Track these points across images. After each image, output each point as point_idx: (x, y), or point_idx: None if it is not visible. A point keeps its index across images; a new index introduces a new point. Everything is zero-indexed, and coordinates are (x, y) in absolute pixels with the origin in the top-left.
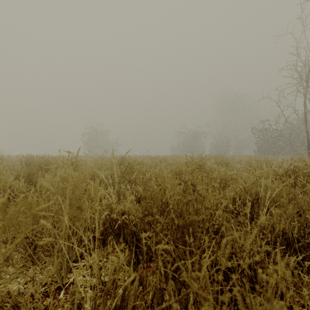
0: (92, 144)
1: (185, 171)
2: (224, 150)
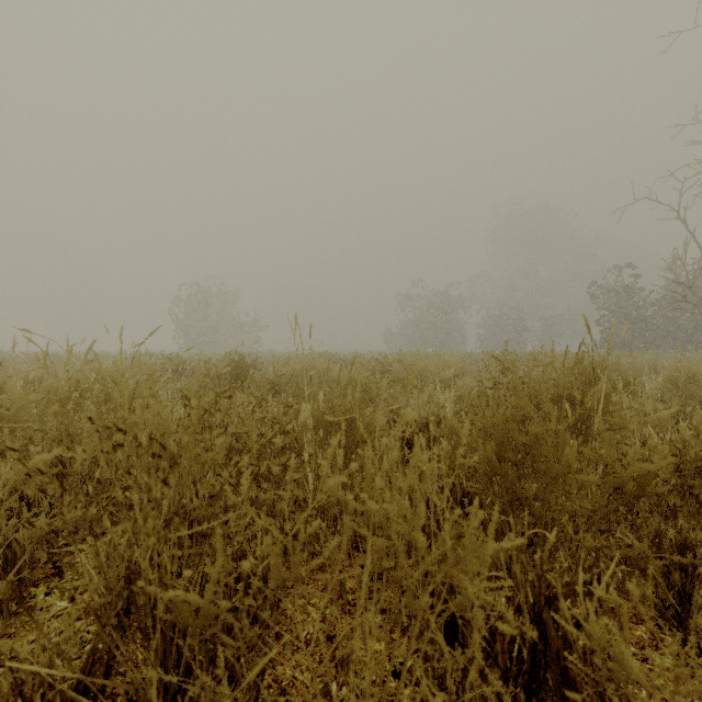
0: (196, 325)
1: (556, 459)
2: (513, 339)
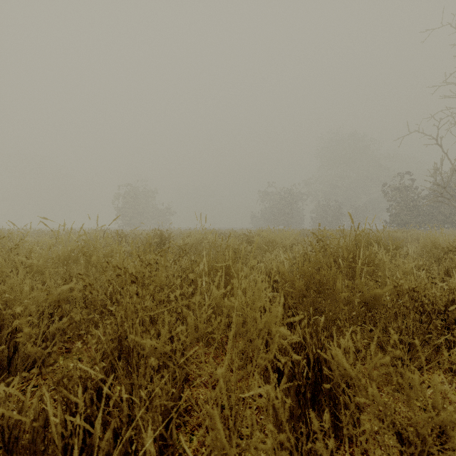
0: (130, 211)
1: (334, 287)
2: (334, 220)
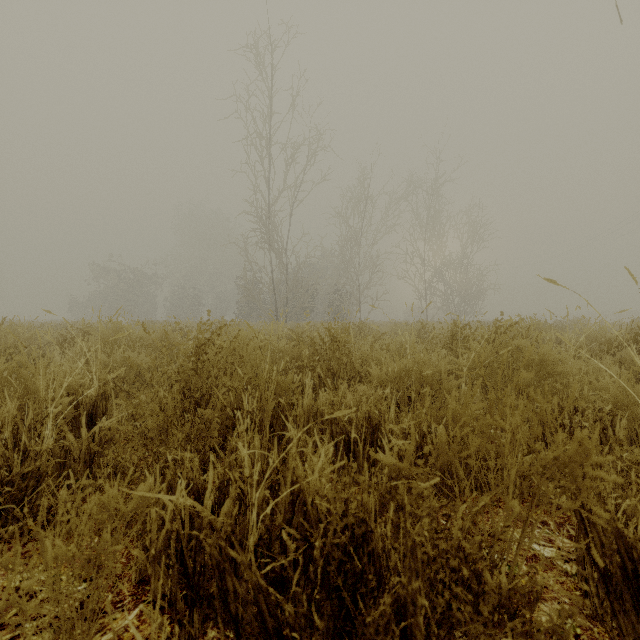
0: None
1: None
2: (192, 311)
